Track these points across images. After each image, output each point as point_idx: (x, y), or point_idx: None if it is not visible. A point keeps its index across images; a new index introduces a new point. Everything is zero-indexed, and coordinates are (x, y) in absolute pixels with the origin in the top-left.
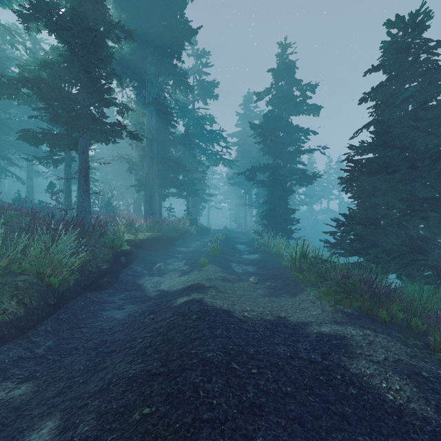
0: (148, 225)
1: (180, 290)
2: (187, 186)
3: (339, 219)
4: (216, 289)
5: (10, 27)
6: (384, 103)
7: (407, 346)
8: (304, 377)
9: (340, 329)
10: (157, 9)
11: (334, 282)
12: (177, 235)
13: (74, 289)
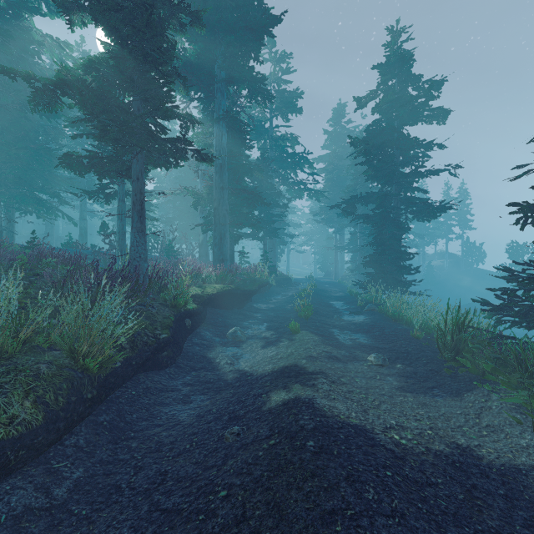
0: (218, 275)
1: (271, 375)
2: (263, 224)
3: (509, 268)
4: (326, 376)
5: (58, 38)
6: None
7: None
8: None
9: None
10: None
11: None
12: (254, 287)
13: (122, 370)
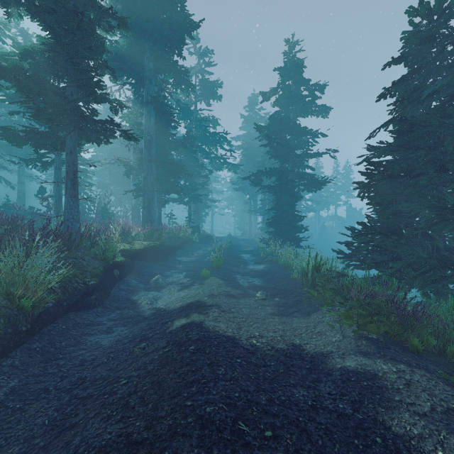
0: (146, 233)
1: (179, 309)
2: (188, 191)
3: (354, 227)
4: (219, 307)
5: None
6: (406, 98)
7: (451, 386)
8: (335, 442)
9: (368, 363)
10: (156, 1)
11: (357, 303)
12: (177, 244)
13: (54, 310)
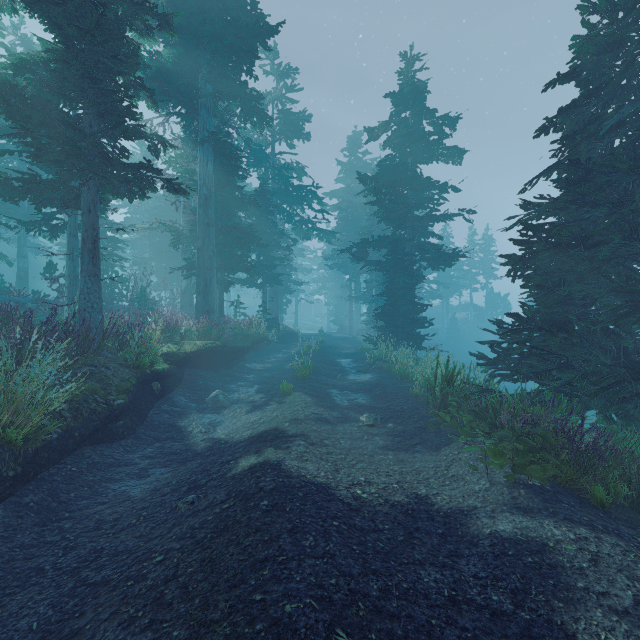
0: (201, 329)
1: (246, 441)
2: (263, 269)
3: (502, 321)
4: (306, 438)
5: None
6: (578, 133)
7: None
8: None
9: (531, 526)
10: None
11: (511, 434)
12: (246, 344)
13: (59, 443)
